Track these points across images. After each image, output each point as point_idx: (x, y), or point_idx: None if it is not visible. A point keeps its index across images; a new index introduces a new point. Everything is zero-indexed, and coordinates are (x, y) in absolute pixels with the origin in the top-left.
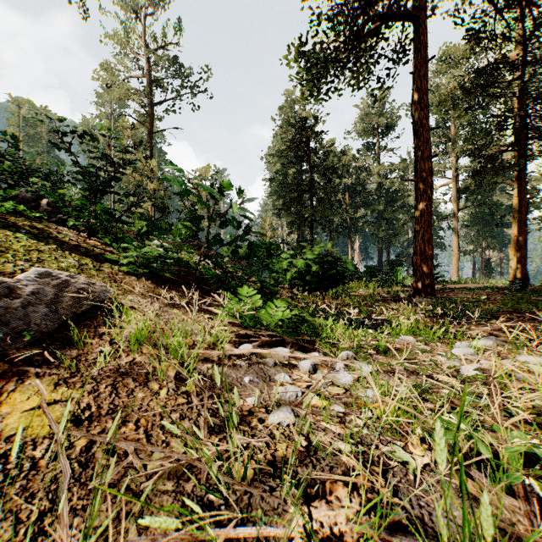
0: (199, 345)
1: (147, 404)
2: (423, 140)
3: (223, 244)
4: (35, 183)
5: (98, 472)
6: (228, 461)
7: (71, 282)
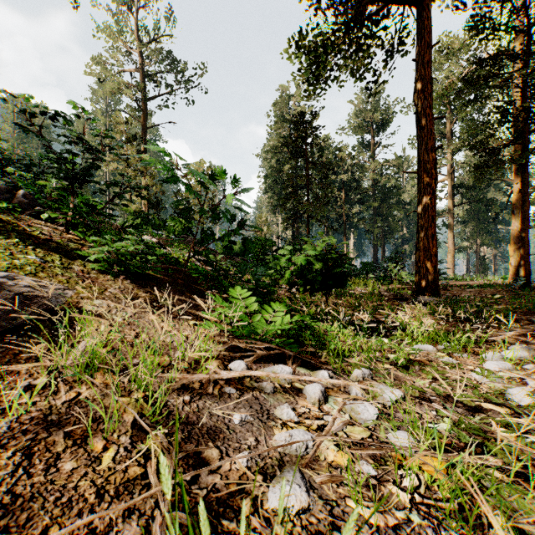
0: (177, 364)
1: (75, 485)
2: (426, 130)
3: (214, 239)
4: (12, 173)
5: None
6: None
7: (8, 285)
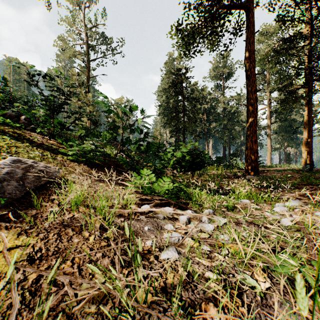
0: (116, 205)
1: (80, 246)
2: (251, 81)
3: (131, 143)
4: (18, 106)
5: (43, 298)
6: (134, 289)
7: (34, 166)
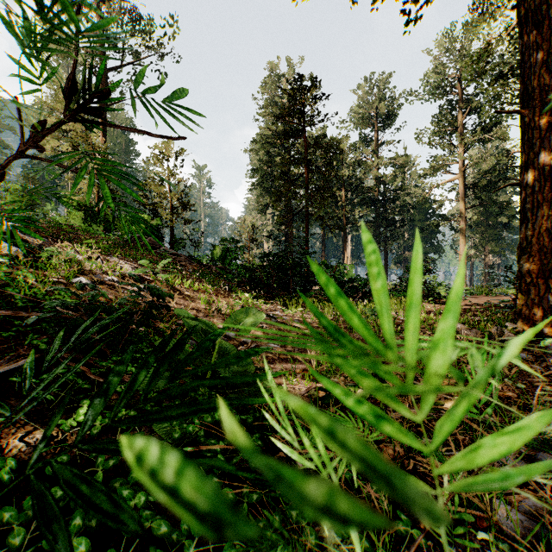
0: None
1: None
2: (546, 28)
3: None
4: None
5: None
6: None
7: None
